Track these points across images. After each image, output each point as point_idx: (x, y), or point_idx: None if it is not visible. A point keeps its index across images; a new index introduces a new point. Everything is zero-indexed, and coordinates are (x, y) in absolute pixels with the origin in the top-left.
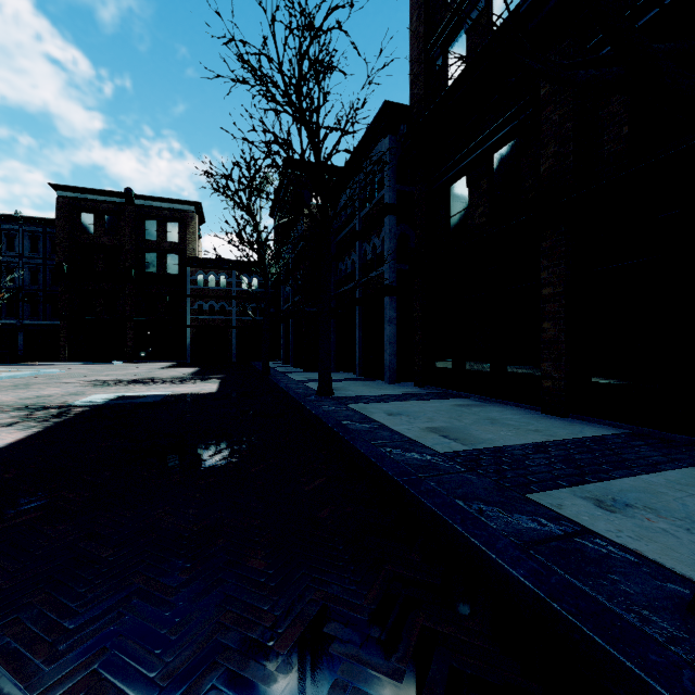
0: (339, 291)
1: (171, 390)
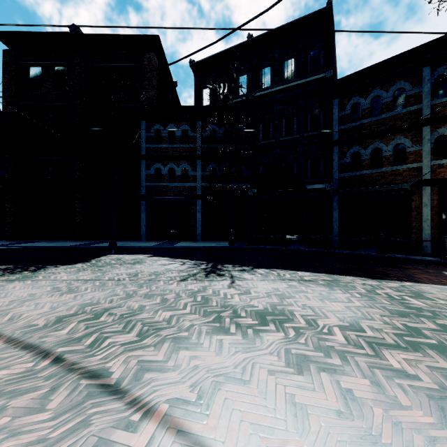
0: None
1: None
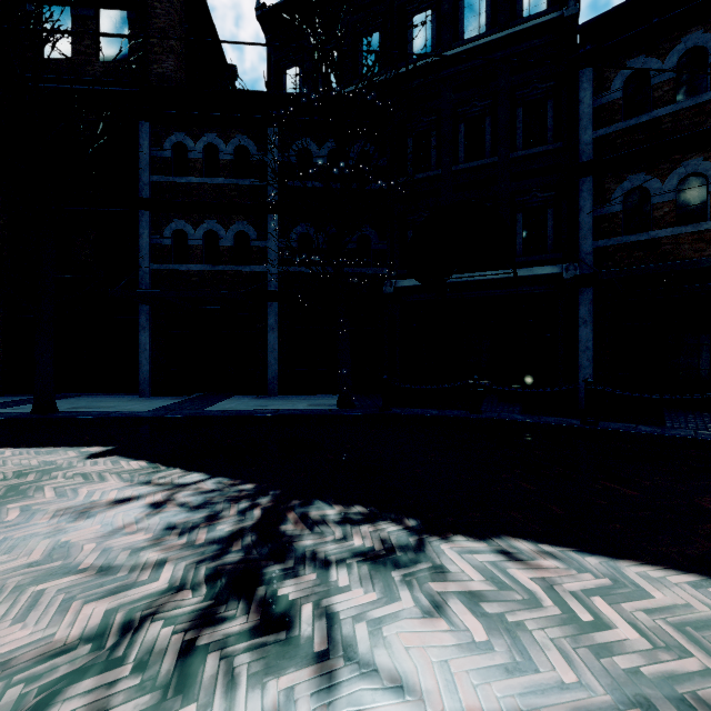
0: None
1: None
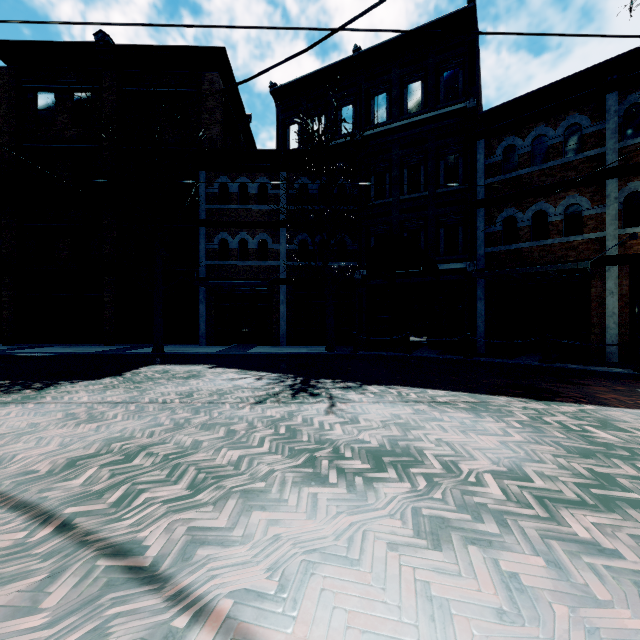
0: None
1: None
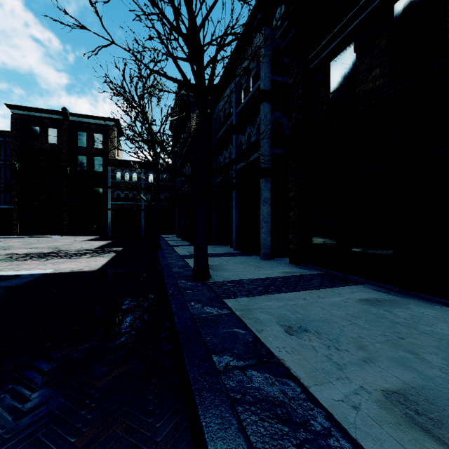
0: (218, 179)
1: (56, 267)
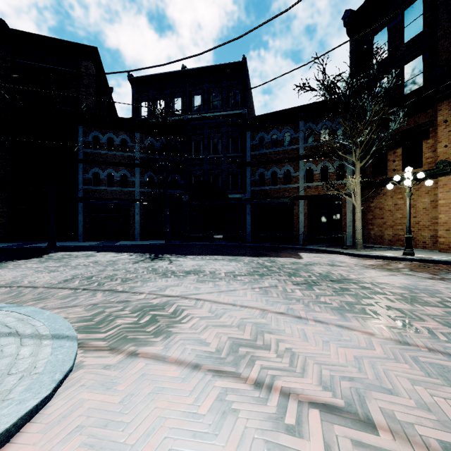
0: None
1: None
